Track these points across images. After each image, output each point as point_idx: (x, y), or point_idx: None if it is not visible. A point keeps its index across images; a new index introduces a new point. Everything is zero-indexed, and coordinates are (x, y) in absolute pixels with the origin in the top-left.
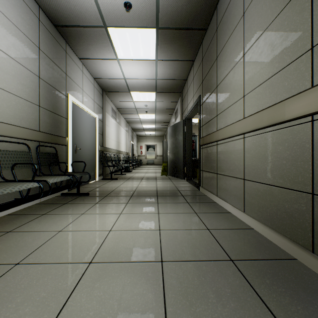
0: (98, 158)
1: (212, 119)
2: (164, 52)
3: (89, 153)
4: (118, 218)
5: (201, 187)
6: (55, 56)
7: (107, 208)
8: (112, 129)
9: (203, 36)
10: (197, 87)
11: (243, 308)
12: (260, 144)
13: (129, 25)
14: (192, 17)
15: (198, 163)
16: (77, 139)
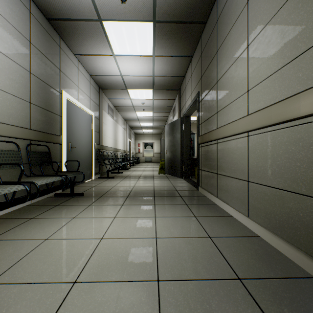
0: (94, 156)
1: (212, 117)
2: (161, 48)
3: (85, 151)
4: (111, 223)
5: (200, 186)
6: (48, 51)
7: (100, 211)
8: (109, 127)
9: (202, 30)
10: (195, 84)
11: None
12: (267, 143)
13: (125, 18)
14: (191, 9)
15: (196, 161)
16: (72, 137)
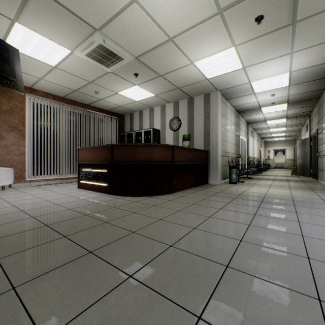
0: (246, 163)
1: (321, 145)
2: (292, 107)
3: (243, 160)
4: (272, 182)
5: (317, 179)
6: (237, 123)
7: (265, 181)
8: (250, 144)
9: (317, 99)
10: (316, 122)
11: (305, 188)
12: None
13: (272, 105)
14: (308, 98)
15: None
16: (241, 154)
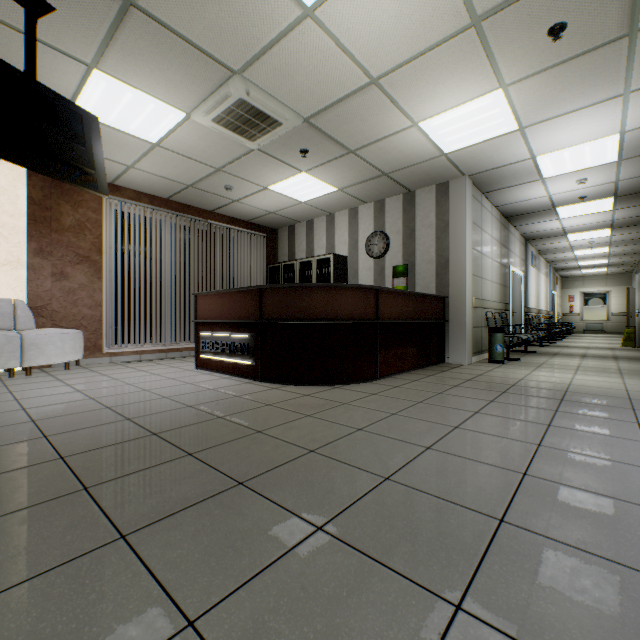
0: (522, 321)
1: None
2: (624, 204)
3: (517, 316)
4: (580, 361)
5: None
6: (504, 240)
7: (565, 358)
8: (531, 283)
9: None
10: None
11: None
12: None
13: (581, 202)
14: None
15: None
16: (512, 304)
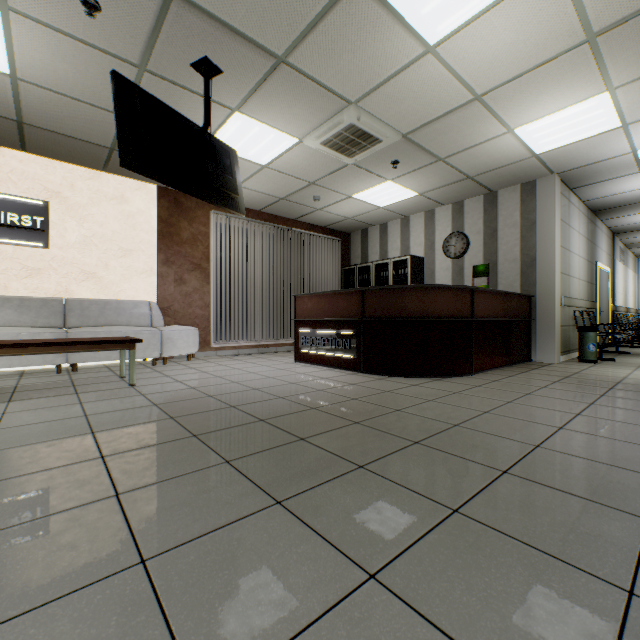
0: (609, 320)
1: None
2: None
3: (604, 314)
4: None
5: None
6: (591, 236)
7: None
8: (618, 279)
9: None
10: None
11: None
12: None
13: None
14: None
15: None
16: (599, 302)
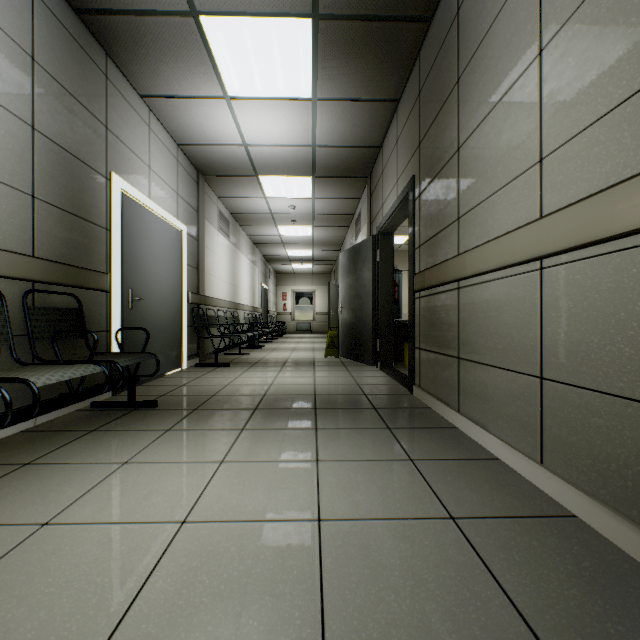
0: (187, 319)
1: (445, 229)
2: (331, 81)
3: (165, 308)
4: (211, 479)
5: (416, 386)
6: (77, 82)
7: (190, 445)
8: (219, 258)
9: (422, 38)
10: (406, 160)
11: None
12: (597, 284)
13: (251, 8)
14: None
15: (405, 330)
16: (136, 278)
